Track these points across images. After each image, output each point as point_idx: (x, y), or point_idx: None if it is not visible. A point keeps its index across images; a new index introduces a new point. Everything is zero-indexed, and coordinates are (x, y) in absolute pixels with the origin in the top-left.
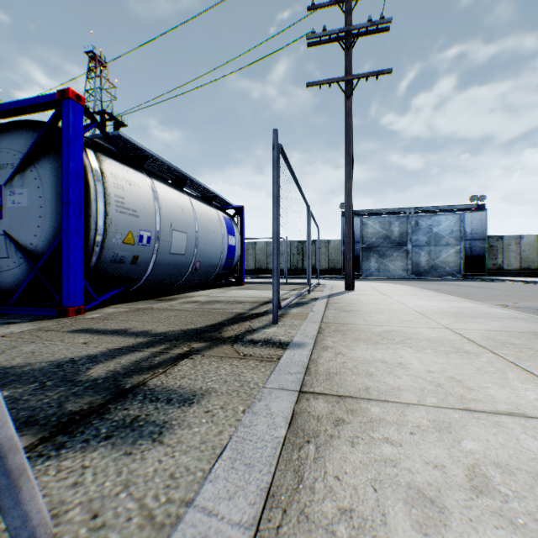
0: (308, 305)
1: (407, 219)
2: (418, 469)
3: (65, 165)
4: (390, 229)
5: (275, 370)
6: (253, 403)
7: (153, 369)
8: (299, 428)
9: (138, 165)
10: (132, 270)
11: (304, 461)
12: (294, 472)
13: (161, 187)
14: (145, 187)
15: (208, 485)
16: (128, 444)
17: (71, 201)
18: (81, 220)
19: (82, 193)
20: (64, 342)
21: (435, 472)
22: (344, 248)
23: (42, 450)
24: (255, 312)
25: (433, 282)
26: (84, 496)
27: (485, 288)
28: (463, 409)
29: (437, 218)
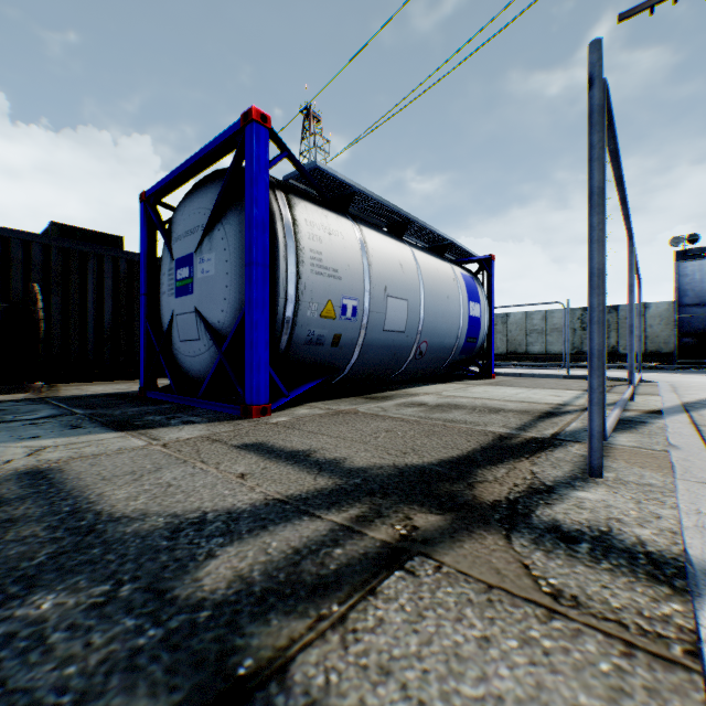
0: (647, 428)
1: None
2: None
3: (248, 213)
4: None
5: None
6: None
7: (320, 595)
8: None
9: (341, 208)
10: (333, 354)
11: None
12: None
13: (372, 236)
14: (350, 237)
15: None
16: None
17: (253, 260)
18: (267, 286)
19: (268, 249)
20: (217, 468)
21: None
22: (678, 316)
23: None
24: (531, 435)
25: None
26: None
27: None
28: None
29: None
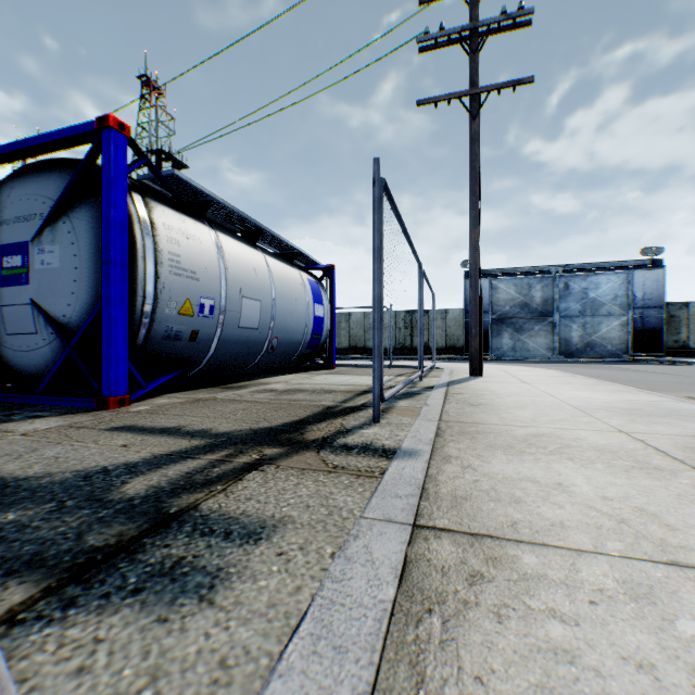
0: (420, 396)
1: (552, 281)
2: (610, 670)
3: (105, 213)
4: (529, 295)
5: (377, 490)
6: (346, 541)
7: (209, 485)
8: (415, 586)
9: (198, 213)
10: (190, 349)
11: (425, 645)
12: (410, 666)
13: (228, 242)
14: (207, 242)
15: (276, 683)
16: (163, 603)
17: (111, 260)
18: (125, 285)
19: (126, 250)
20: (98, 444)
21: (640, 676)
22: (466, 320)
23: (43, 609)
24: (349, 405)
25: (589, 366)
26: (90, 692)
27: (665, 374)
28: (668, 563)
29: (595, 279)
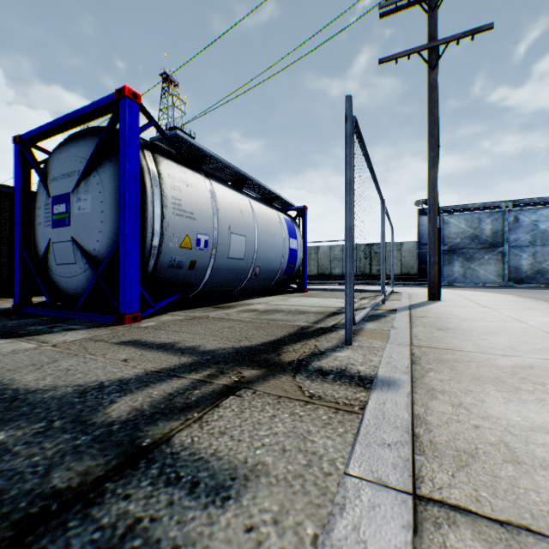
0: (385, 319)
1: (502, 215)
2: None
3: (122, 166)
4: (479, 228)
5: (360, 432)
6: (331, 515)
7: (186, 411)
8: None
9: (196, 166)
10: (189, 275)
11: None
12: None
13: (220, 188)
14: (203, 189)
15: None
16: None
17: (126, 204)
18: (137, 224)
19: (138, 195)
20: (105, 357)
21: None
22: (419, 251)
23: None
24: (320, 326)
25: (542, 291)
26: None
27: None
28: None
29: (545, 212)
